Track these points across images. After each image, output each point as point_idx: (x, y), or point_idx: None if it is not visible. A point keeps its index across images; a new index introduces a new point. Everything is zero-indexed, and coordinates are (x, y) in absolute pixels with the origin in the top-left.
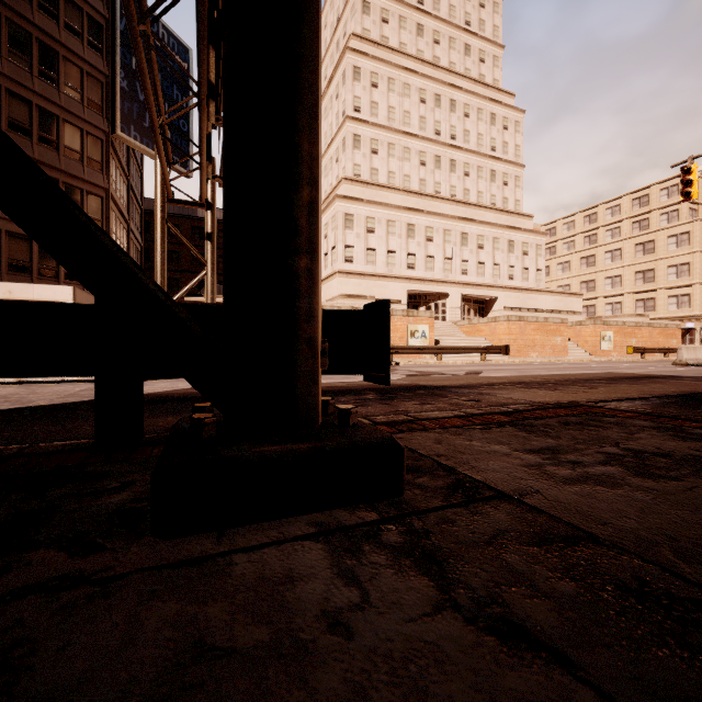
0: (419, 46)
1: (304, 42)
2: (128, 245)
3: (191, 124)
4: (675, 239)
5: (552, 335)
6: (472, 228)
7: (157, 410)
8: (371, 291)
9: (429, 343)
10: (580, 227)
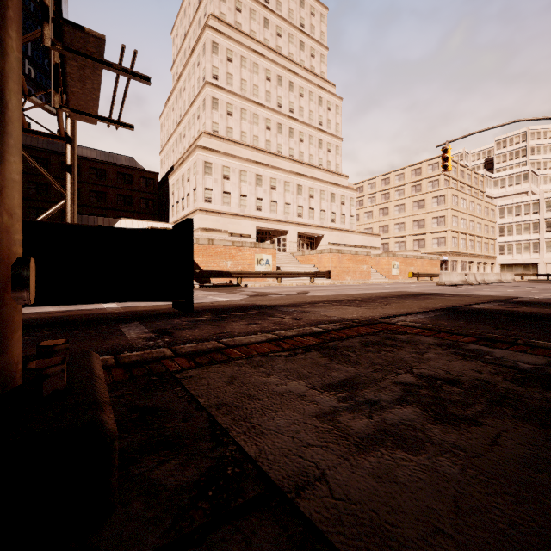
0: (266, 36)
1: None
2: None
3: None
4: (436, 199)
5: (360, 263)
6: (305, 182)
7: None
8: (226, 226)
9: (272, 269)
10: (379, 187)
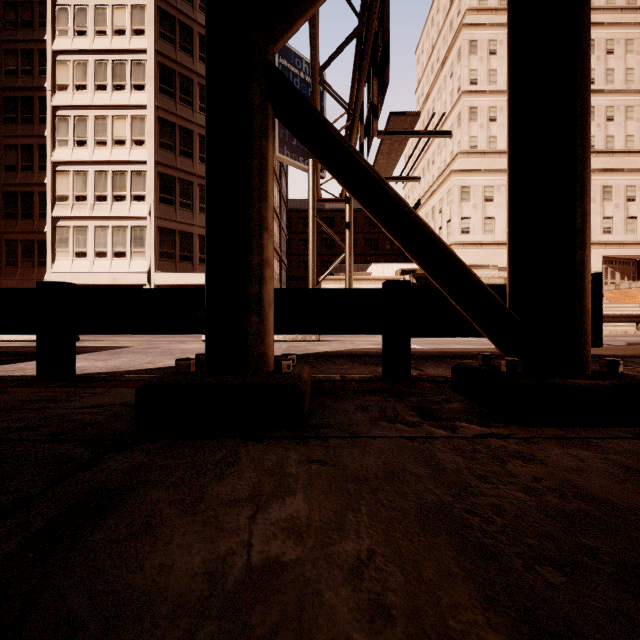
0: None
1: (582, 96)
2: (280, 238)
3: None
4: None
5: None
6: (617, 179)
7: (362, 362)
8: (489, 260)
9: None
10: None
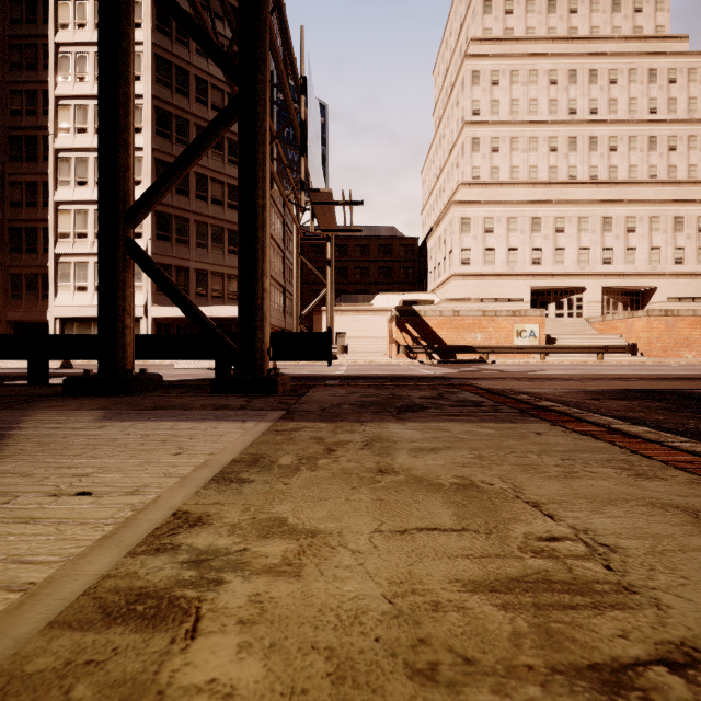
0: (550, 24)
1: (256, 257)
2: (284, 269)
3: (327, 166)
4: None
5: None
6: (617, 210)
7: None
8: (489, 291)
9: (539, 343)
10: None
